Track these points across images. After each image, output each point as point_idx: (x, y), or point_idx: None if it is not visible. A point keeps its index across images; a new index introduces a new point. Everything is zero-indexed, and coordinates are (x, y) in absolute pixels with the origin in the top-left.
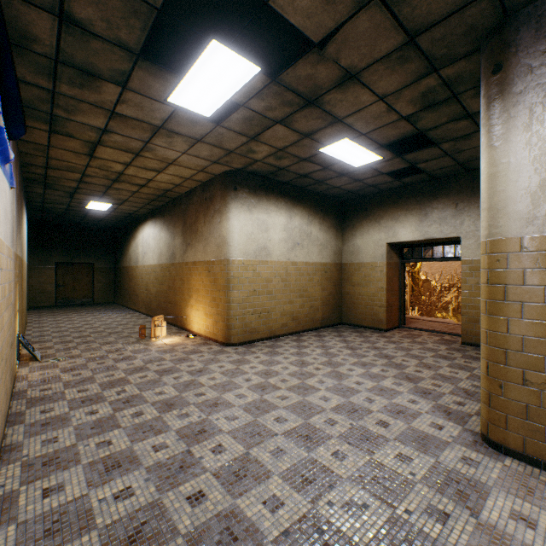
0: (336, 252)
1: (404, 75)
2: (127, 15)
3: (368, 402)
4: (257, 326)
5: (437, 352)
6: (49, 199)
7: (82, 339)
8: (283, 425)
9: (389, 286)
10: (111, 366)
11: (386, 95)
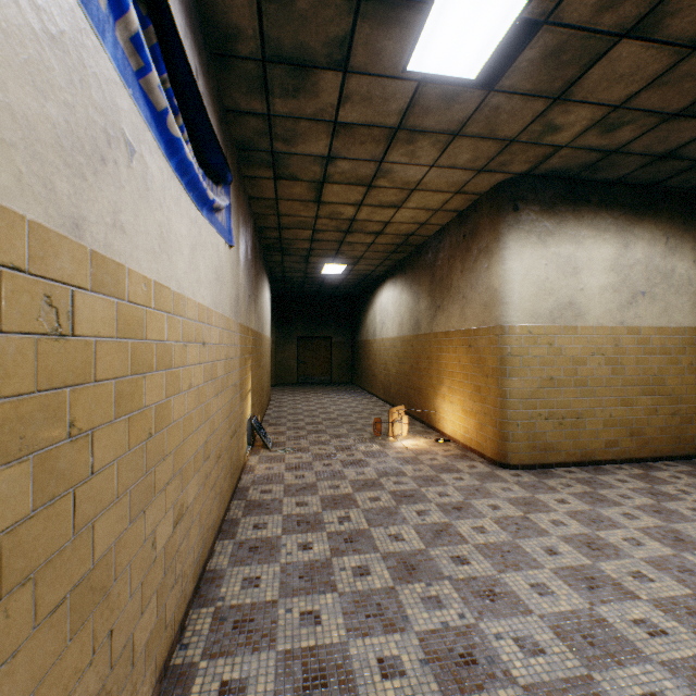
0: None
1: None
2: None
3: None
4: (555, 440)
5: None
6: (287, 267)
7: (313, 427)
8: None
9: None
10: (337, 471)
11: None
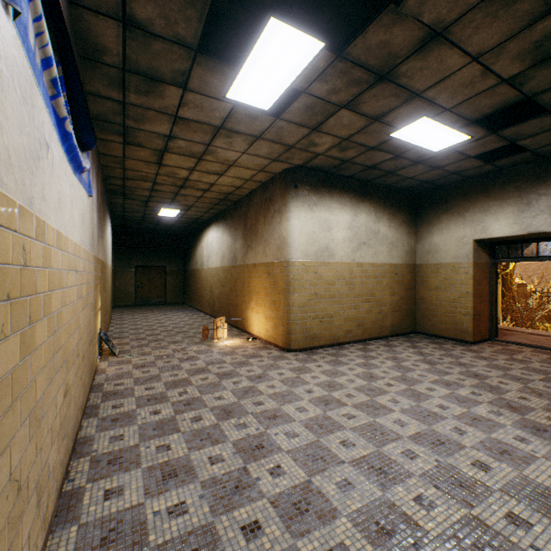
0: (408, 251)
1: (511, 21)
2: (183, 7)
3: (457, 433)
4: (318, 332)
5: (547, 375)
6: (128, 208)
7: (153, 337)
8: (350, 451)
9: (476, 290)
10: (176, 365)
11: (483, 52)
